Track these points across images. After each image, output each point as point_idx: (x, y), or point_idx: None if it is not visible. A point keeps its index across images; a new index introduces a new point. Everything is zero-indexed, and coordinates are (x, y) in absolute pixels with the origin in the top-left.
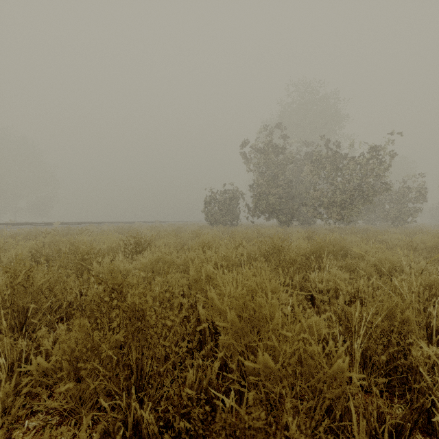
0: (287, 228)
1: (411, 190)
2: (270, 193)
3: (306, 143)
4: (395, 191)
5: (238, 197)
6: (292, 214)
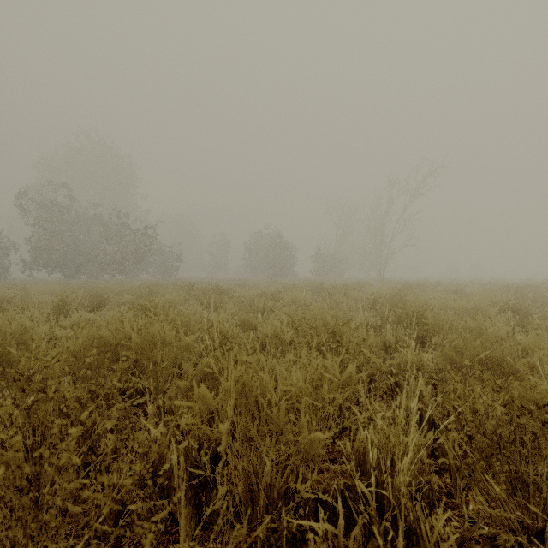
0: (72, 281)
1: (174, 253)
2: (54, 248)
3: (93, 205)
4: (166, 253)
5: (8, 248)
6: (78, 268)
